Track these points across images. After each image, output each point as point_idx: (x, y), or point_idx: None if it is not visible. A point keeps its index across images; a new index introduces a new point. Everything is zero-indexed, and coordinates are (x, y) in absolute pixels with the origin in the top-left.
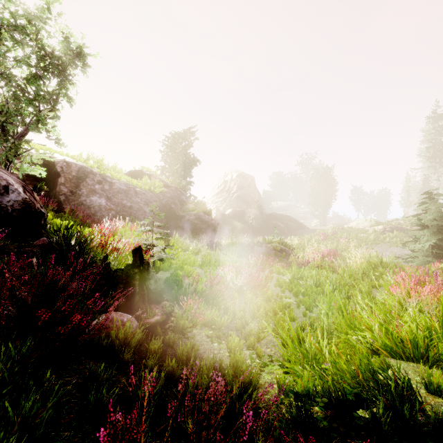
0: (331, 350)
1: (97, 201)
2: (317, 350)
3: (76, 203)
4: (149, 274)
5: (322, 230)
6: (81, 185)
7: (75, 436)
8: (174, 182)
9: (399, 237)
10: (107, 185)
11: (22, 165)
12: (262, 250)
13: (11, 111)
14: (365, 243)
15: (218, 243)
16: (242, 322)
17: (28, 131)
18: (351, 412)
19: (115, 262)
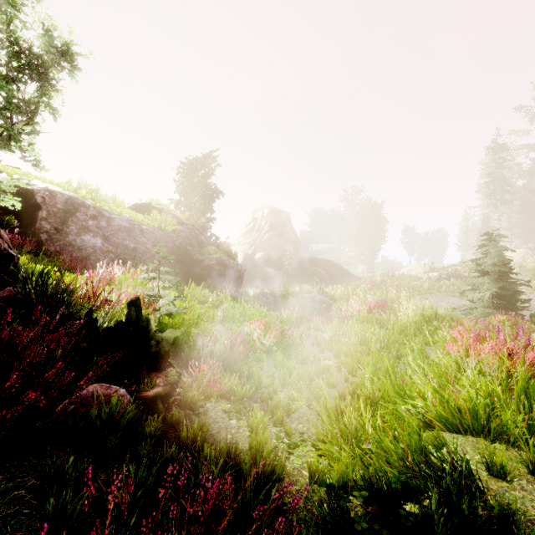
0: (375, 424)
1: (91, 241)
2: (358, 425)
3: (62, 244)
4: (149, 333)
5: (370, 278)
6: (69, 221)
7: None
8: (191, 218)
9: (456, 286)
10: (104, 221)
11: None
12: (298, 302)
13: None
14: (419, 292)
15: (245, 294)
16: (269, 392)
17: None
18: (397, 508)
19: (105, 319)
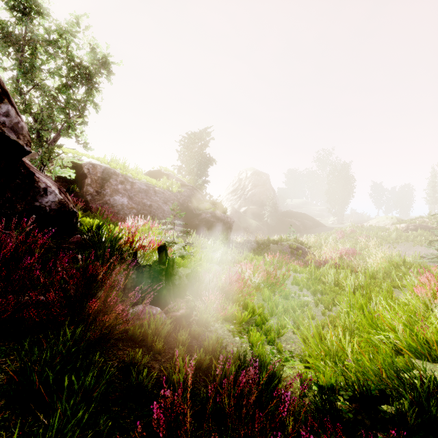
0: (352, 348)
1: (120, 200)
2: (338, 348)
3: (101, 203)
4: (174, 270)
5: (340, 228)
6: (105, 186)
7: (122, 411)
8: (191, 181)
9: (423, 236)
10: (129, 185)
11: (55, 168)
12: (278, 248)
13: (45, 118)
14: (386, 241)
15: (234, 241)
16: (262, 319)
17: (60, 137)
18: (375, 407)
19: (143, 258)
